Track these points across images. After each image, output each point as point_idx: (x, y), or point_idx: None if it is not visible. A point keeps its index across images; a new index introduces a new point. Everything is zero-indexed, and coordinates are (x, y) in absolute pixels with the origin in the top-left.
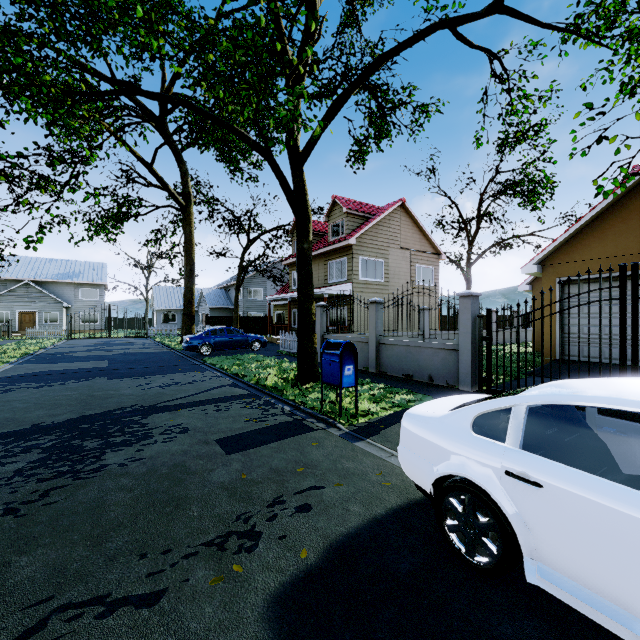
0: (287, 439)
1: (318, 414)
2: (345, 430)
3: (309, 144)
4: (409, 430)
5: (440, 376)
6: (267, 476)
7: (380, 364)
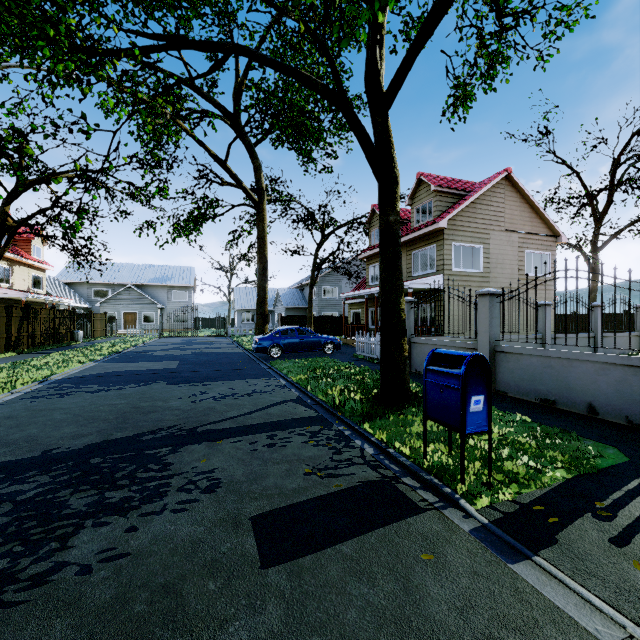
0: (373, 533)
1: (420, 470)
2: (478, 518)
3: (397, 76)
4: None
5: (612, 407)
6: None
7: (496, 380)
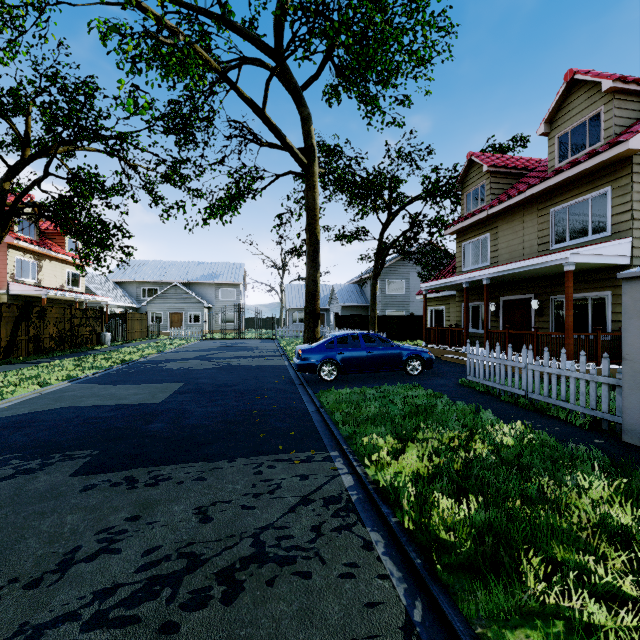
0: None
1: None
2: None
3: None
4: None
5: None
6: None
7: None
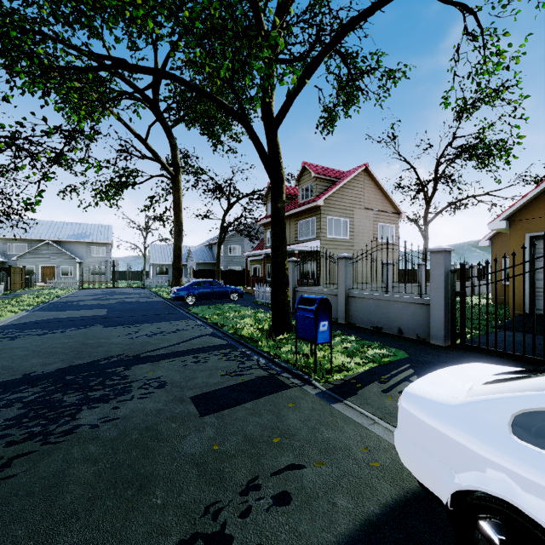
0: (262, 398)
1: (293, 369)
2: (321, 388)
3: (283, 109)
4: (411, 416)
5: (410, 329)
6: (241, 447)
7: (349, 316)
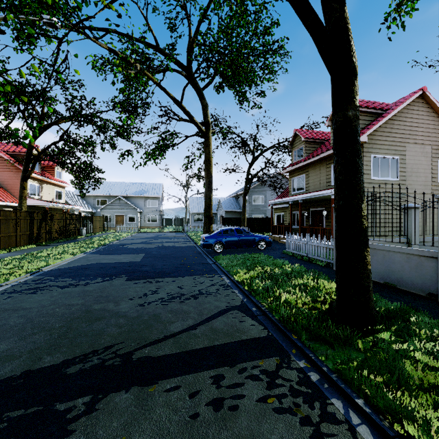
0: None
1: None
2: None
3: None
4: None
5: None
6: None
7: None
